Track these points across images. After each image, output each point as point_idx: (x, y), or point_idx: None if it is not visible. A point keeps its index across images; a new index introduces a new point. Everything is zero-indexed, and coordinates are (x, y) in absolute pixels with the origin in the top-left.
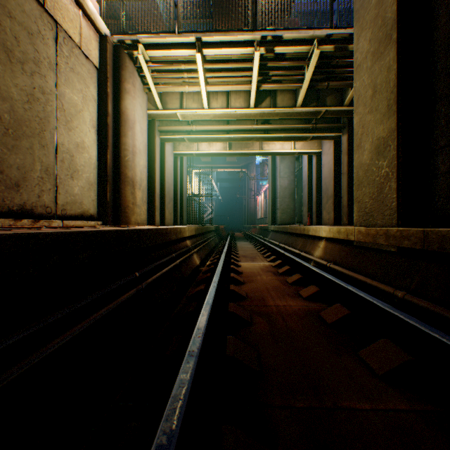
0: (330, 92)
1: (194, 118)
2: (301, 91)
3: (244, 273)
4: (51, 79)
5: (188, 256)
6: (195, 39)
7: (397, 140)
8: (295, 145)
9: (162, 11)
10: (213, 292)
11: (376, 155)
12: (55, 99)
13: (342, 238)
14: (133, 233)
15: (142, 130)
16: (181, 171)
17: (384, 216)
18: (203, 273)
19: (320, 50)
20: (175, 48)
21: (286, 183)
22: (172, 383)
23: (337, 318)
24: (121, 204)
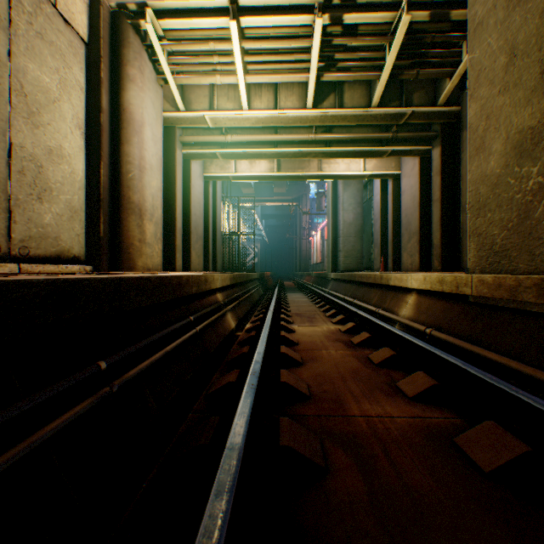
0: (419, 86)
1: (229, 124)
2: (379, 83)
3: (301, 343)
4: None
5: (216, 317)
6: (228, 2)
7: None
8: (365, 166)
9: None
10: (249, 404)
11: (516, 158)
12: (8, 75)
13: (448, 290)
14: (101, 284)
15: (155, 137)
16: (214, 201)
17: (535, 257)
18: (239, 343)
19: (410, 20)
20: (200, 16)
21: (351, 217)
22: None
23: (503, 462)
24: (122, 242)
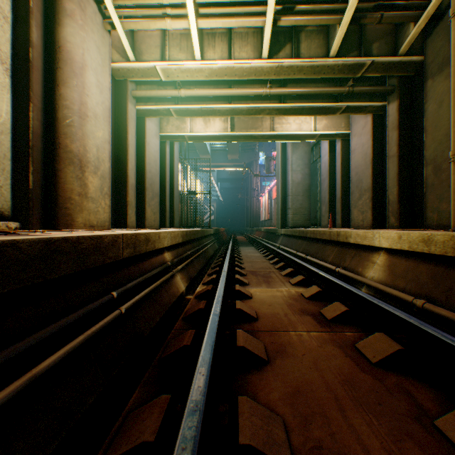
0: (378, 36)
1: (182, 76)
2: (340, 27)
3: (260, 318)
4: None
5: (158, 284)
6: None
7: None
8: (316, 126)
9: None
10: None
11: None
12: None
13: (440, 252)
14: None
15: (100, 85)
16: (171, 161)
17: None
18: (184, 318)
19: None
20: None
21: (299, 177)
22: None
23: None
24: (57, 195)
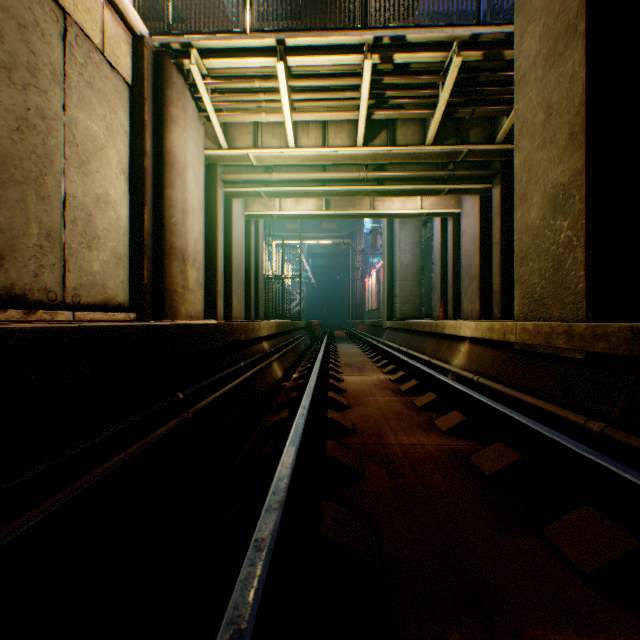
0: (476, 123)
1: (274, 162)
2: (432, 121)
3: (349, 391)
4: (56, 97)
5: (264, 365)
6: (275, 42)
7: (586, 187)
8: (423, 203)
9: (226, 0)
10: (301, 425)
11: (551, 212)
12: (63, 128)
13: (497, 338)
14: (175, 330)
15: (197, 178)
16: (256, 241)
17: (565, 305)
18: (287, 391)
19: (462, 59)
20: (246, 55)
21: (409, 258)
22: (228, 590)
23: (500, 467)
24: (165, 289)
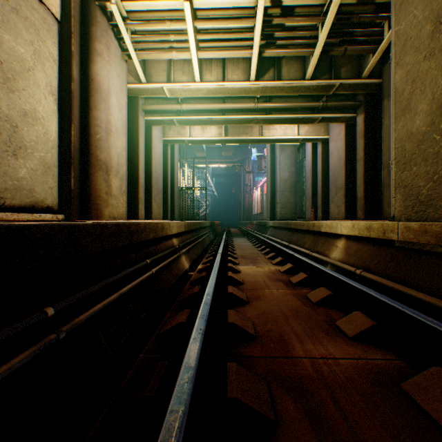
0: (345, 62)
1: (184, 94)
2: (312, 58)
3: (245, 283)
4: None
5: (172, 260)
6: None
7: None
8: (299, 131)
9: None
10: (196, 353)
11: None
12: None
13: (375, 236)
14: (52, 230)
15: (120, 105)
16: (172, 161)
17: None
18: (191, 283)
19: (340, 2)
20: None
21: (286, 175)
22: None
23: None
24: (90, 194)
